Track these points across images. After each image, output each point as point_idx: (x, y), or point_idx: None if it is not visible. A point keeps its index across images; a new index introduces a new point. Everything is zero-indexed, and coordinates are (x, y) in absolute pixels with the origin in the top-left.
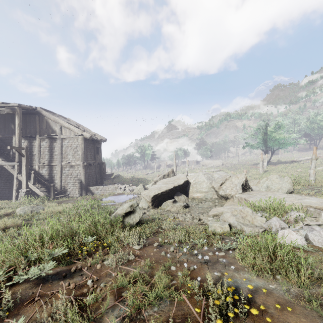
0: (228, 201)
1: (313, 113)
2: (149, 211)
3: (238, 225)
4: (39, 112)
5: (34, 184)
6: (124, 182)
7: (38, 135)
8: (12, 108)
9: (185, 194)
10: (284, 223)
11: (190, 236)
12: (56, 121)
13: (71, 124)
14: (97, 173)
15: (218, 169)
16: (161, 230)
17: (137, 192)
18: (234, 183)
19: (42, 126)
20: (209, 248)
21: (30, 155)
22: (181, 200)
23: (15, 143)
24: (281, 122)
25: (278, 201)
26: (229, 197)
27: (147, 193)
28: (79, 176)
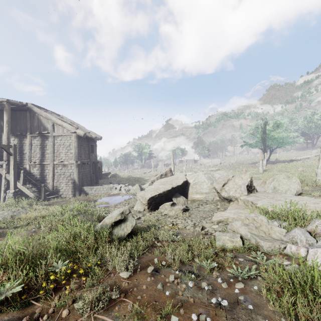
0: (231, 203)
1: (310, 112)
2: (144, 215)
3: (253, 238)
4: (30, 109)
5: (24, 185)
6: (121, 182)
7: (29, 132)
8: (1, 104)
9: (184, 195)
10: (311, 236)
11: (193, 254)
12: (48, 118)
13: (64, 122)
14: (91, 173)
15: (217, 168)
16: (157, 243)
17: (133, 193)
18: (238, 184)
19: (33, 124)
20: (220, 274)
21: (20, 154)
22: (180, 202)
23: (4, 140)
24: (280, 120)
25: (299, 207)
26: (233, 199)
27: (143, 194)
28: (72, 175)
